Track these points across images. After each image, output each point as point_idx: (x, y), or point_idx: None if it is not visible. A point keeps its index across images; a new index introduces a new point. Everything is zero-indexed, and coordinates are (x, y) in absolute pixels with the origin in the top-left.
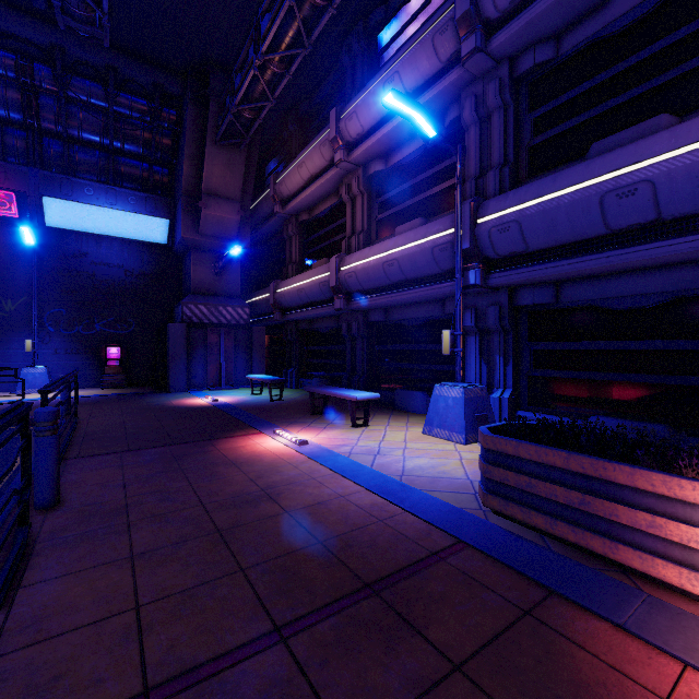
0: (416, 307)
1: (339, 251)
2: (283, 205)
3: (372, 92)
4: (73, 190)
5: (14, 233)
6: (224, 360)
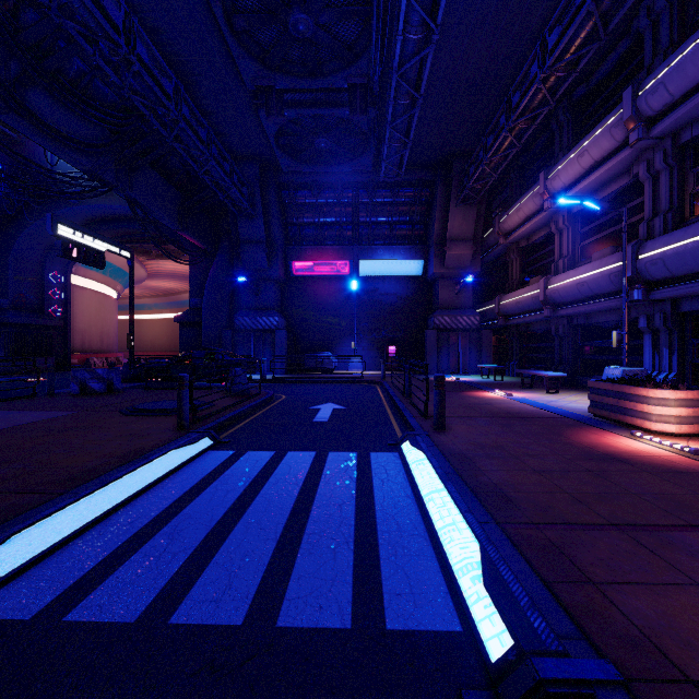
0: (609, 313)
1: (551, 270)
2: (505, 237)
3: (569, 163)
4: (373, 253)
5: (345, 282)
6: (461, 355)
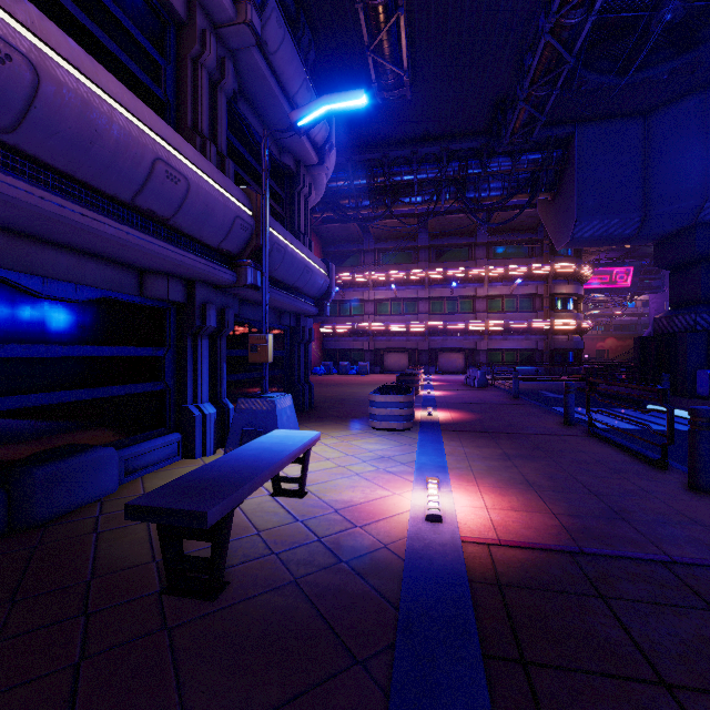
0: (80, 259)
1: None
2: None
3: None
4: None
5: None
6: None
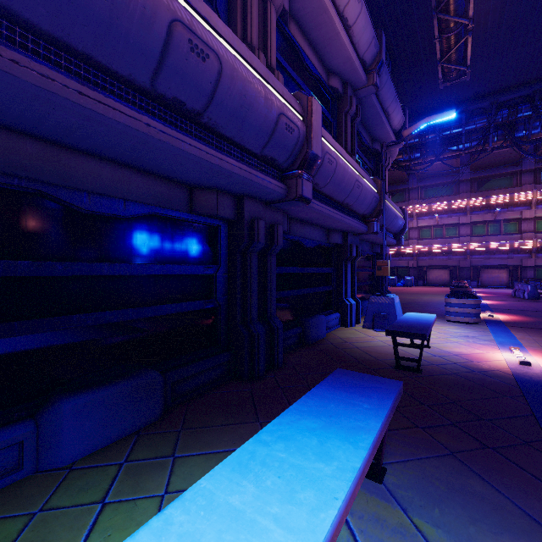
0: (314, 229)
1: None
2: None
3: None
4: None
5: None
6: None
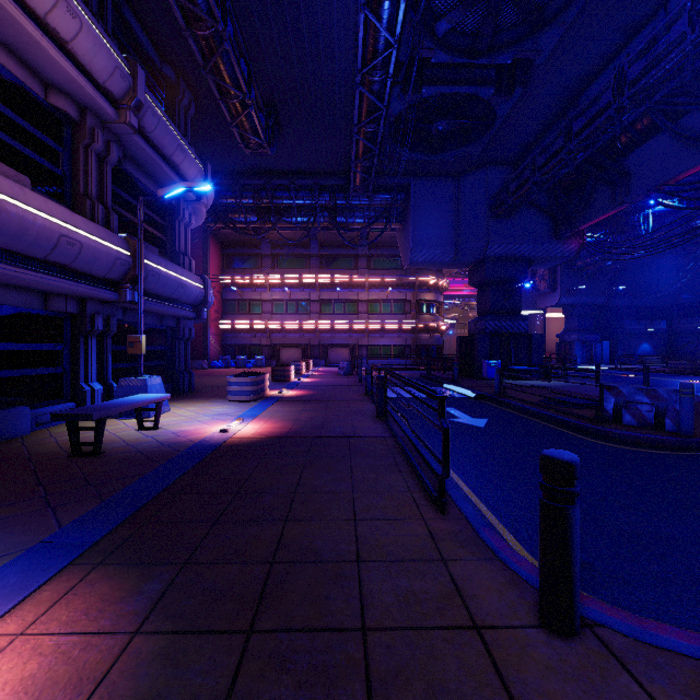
0: (6, 290)
1: None
2: None
3: None
4: None
5: None
6: None
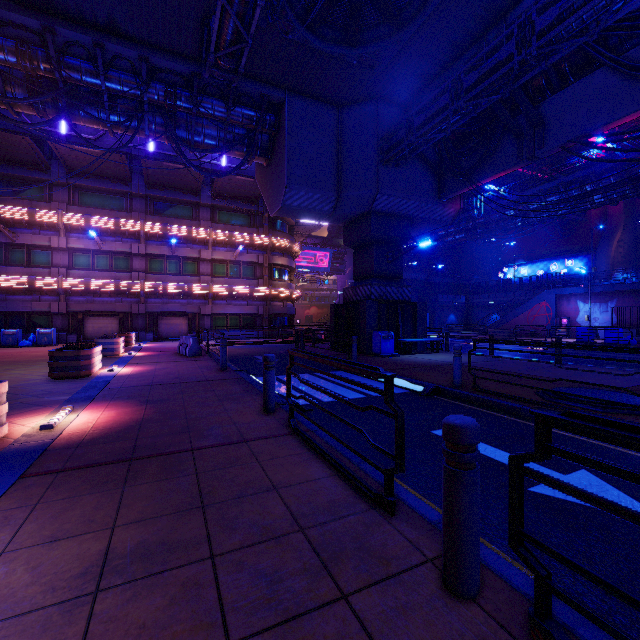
0: None
1: None
2: None
3: None
4: None
5: None
6: None
